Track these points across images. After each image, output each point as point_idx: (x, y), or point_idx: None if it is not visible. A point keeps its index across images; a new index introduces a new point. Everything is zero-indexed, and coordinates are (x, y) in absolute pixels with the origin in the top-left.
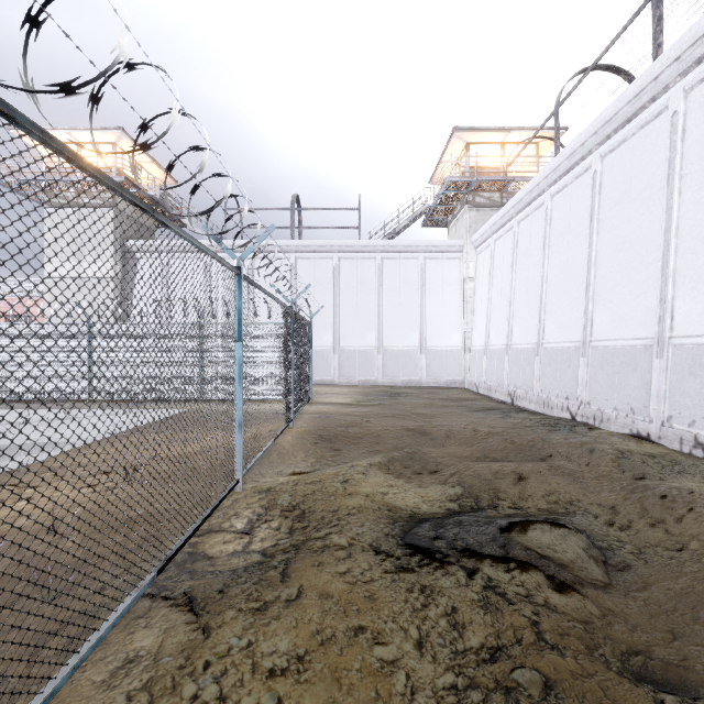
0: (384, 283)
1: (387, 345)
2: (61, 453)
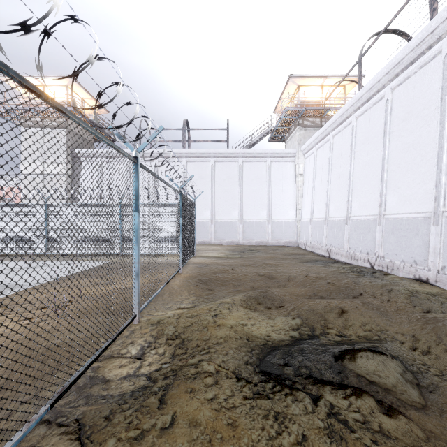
0: (244, 177)
1: (246, 218)
2: (14, 293)
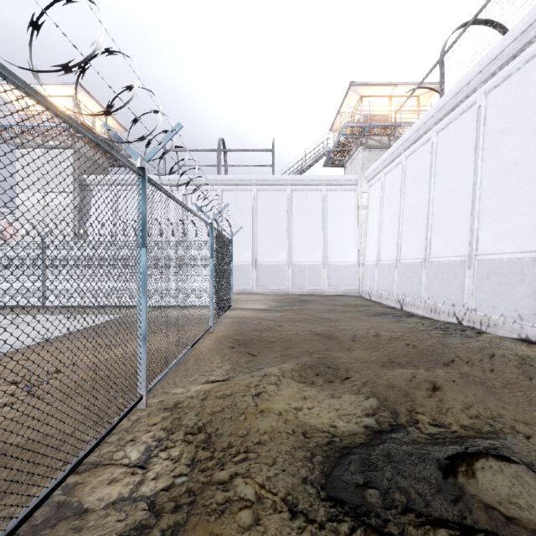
0: (293, 210)
1: (296, 261)
2: None
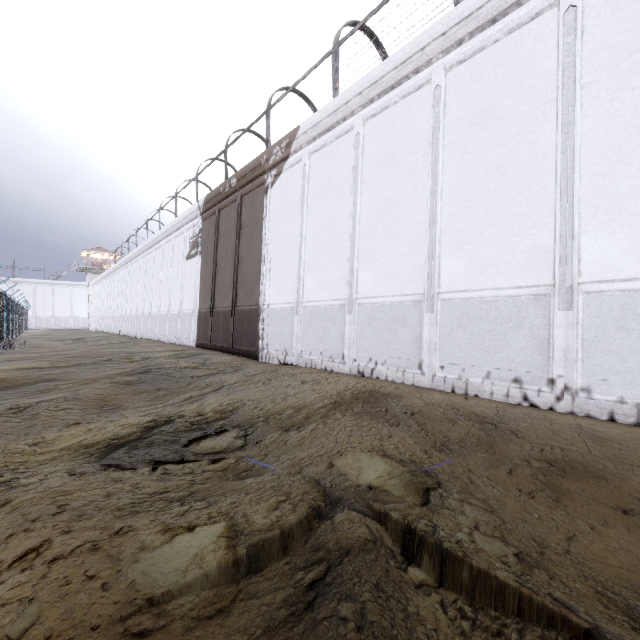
0: (56, 295)
1: (57, 316)
2: None
